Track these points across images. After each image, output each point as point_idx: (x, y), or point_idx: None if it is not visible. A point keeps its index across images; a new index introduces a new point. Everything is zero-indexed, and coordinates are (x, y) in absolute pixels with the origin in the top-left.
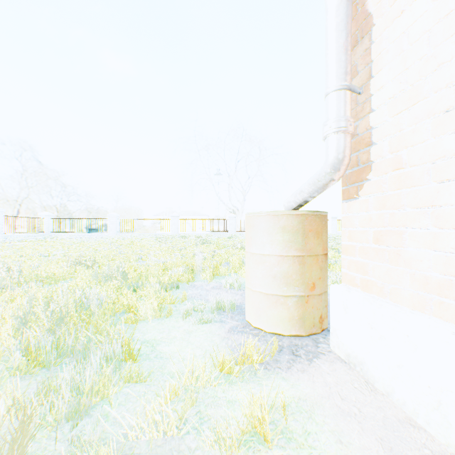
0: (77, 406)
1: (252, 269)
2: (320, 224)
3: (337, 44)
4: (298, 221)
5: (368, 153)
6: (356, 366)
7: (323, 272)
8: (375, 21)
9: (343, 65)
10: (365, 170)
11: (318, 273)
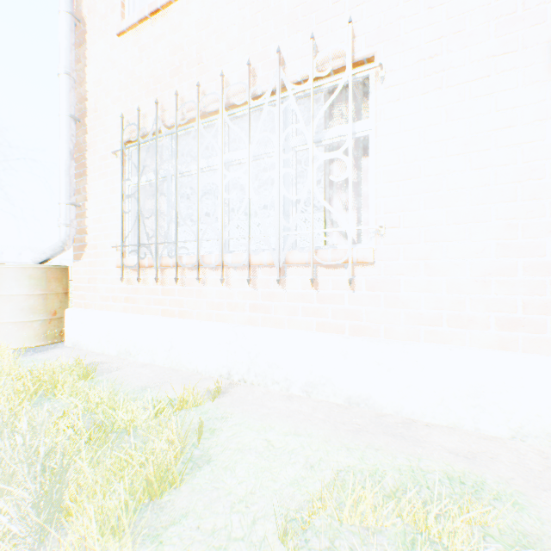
0: None
1: (1, 307)
2: (62, 273)
3: (66, 180)
4: (43, 272)
5: (86, 238)
6: (77, 346)
7: (64, 304)
8: (88, 174)
9: (69, 191)
10: (84, 246)
11: (60, 304)
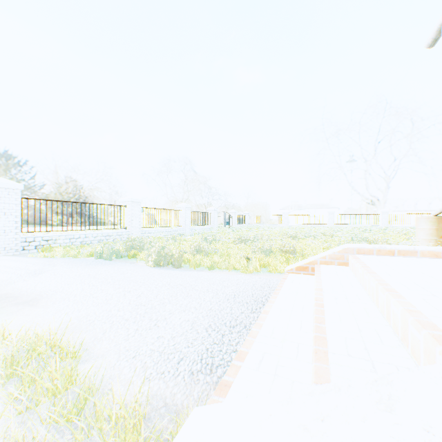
0: None
1: (418, 233)
2: None
3: None
4: (435, 219)
5: None
6: None
7: None
8: None
9: None
10: None
11: None
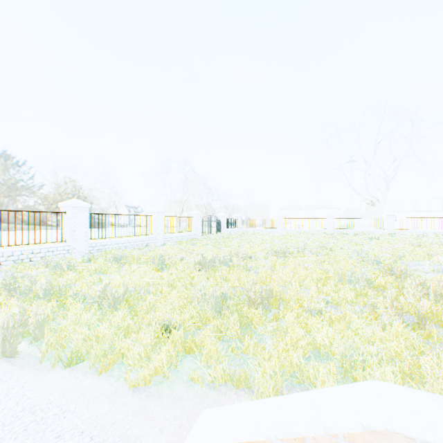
0: None
1: None
2: None
3: None
4: None
5: None
6: None
7: None
8: None
9: None
10: None
11: None
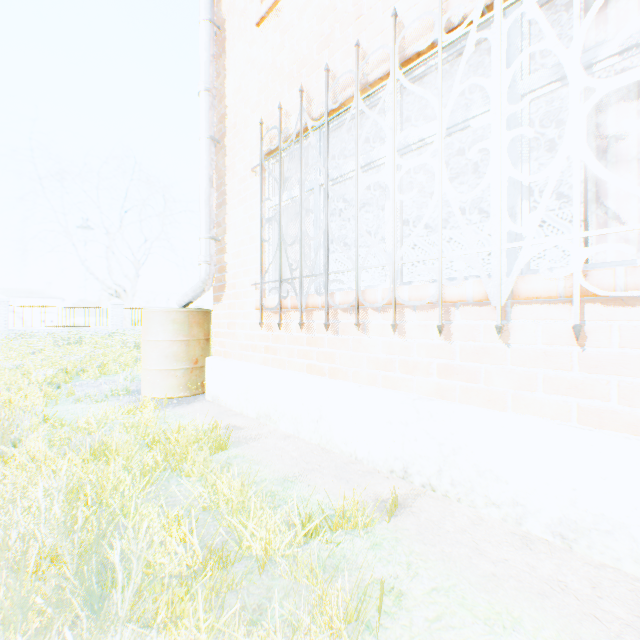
0: (20, 435)
1: (149, 353)
2: (203, 318)
3: (205, 211)
4: (185, 315)
5: (225, 277)
6: (216, 400)
7: (205, 351)
8: (227, 202)
9: (209, 224)
10: (224, 286)
11: (201, 352)
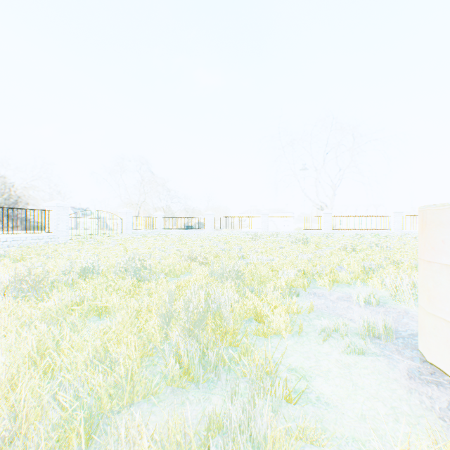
0: None
1: (445, 289)
2: None
3: None
4: None
5: None
6: None
7: None
8: None
9: None
10: None
11: None
